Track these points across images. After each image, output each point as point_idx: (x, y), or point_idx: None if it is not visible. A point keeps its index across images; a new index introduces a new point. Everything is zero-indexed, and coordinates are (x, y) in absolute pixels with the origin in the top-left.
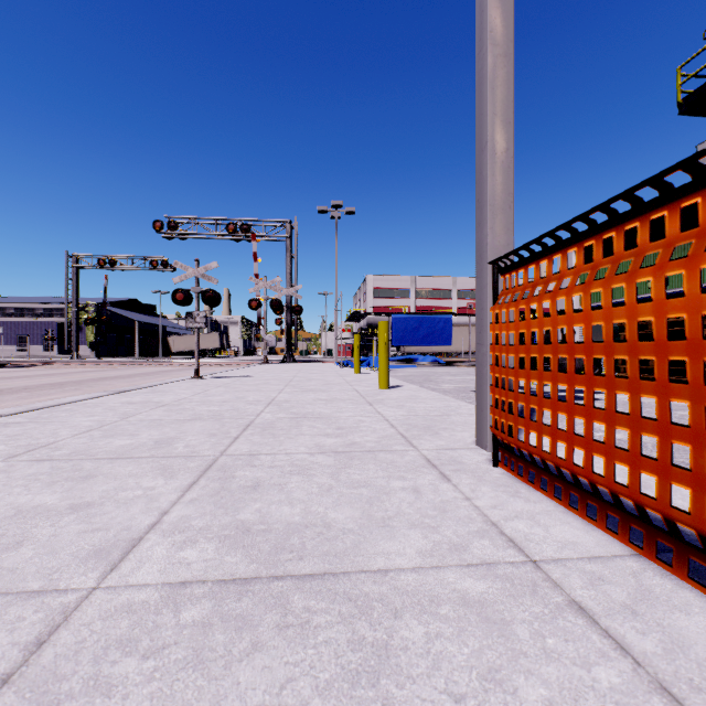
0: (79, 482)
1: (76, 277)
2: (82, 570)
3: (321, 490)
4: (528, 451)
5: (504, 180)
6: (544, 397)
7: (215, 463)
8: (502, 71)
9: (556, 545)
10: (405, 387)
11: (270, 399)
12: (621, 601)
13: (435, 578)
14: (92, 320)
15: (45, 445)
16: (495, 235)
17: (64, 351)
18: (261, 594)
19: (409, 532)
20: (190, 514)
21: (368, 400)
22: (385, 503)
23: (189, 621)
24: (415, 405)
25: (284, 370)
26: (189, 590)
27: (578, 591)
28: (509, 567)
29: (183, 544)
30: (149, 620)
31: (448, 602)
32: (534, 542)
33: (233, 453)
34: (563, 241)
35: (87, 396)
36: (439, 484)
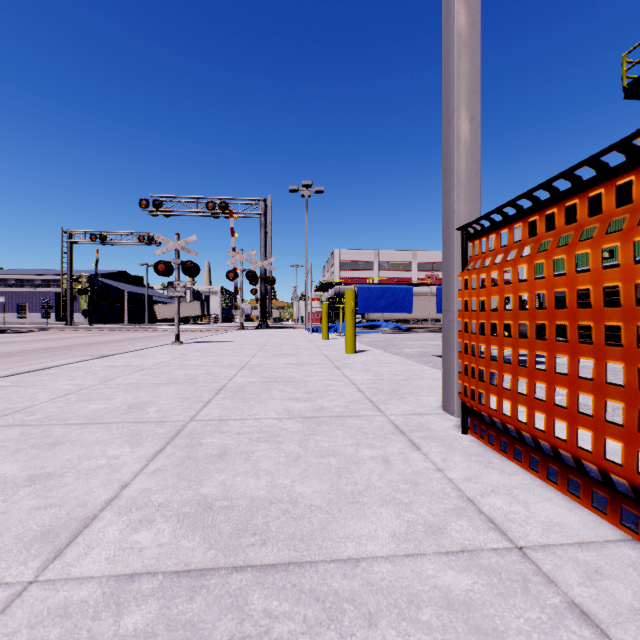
0: (45, 450)
1: (70, 251)
2: (22, 558)
3: (288, 459)
4: (501, 420)
5: (471, 148)
6: (519, 365)
7: (184, 429)
8: (469, 40)
9: (541, 527)
10: (370, 352)
11: (244, 363)
12: (628, 604)
13: (412, 570)
14: (84, 290)
15: (21, 409)
16: (462, 203)
17: (60, 318)
18: (217, 591)
19: (381, 510)
20: (151, 487)
21: (336, 365)
22: (354, 475)
23: (129, 630)
24: (380, 369)
25: (258, 335)
26: (136, 585)
27: (576, 589)
28: (493, 555)
29: (139, 524)
30: (84, 628)
31: (429, 604)
32: (516, 522)
33: (203, 419)
34: (541, 201)
35: (72, 360)
36: (409, 453)
